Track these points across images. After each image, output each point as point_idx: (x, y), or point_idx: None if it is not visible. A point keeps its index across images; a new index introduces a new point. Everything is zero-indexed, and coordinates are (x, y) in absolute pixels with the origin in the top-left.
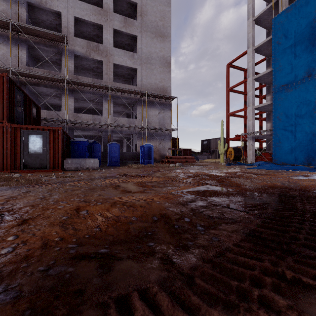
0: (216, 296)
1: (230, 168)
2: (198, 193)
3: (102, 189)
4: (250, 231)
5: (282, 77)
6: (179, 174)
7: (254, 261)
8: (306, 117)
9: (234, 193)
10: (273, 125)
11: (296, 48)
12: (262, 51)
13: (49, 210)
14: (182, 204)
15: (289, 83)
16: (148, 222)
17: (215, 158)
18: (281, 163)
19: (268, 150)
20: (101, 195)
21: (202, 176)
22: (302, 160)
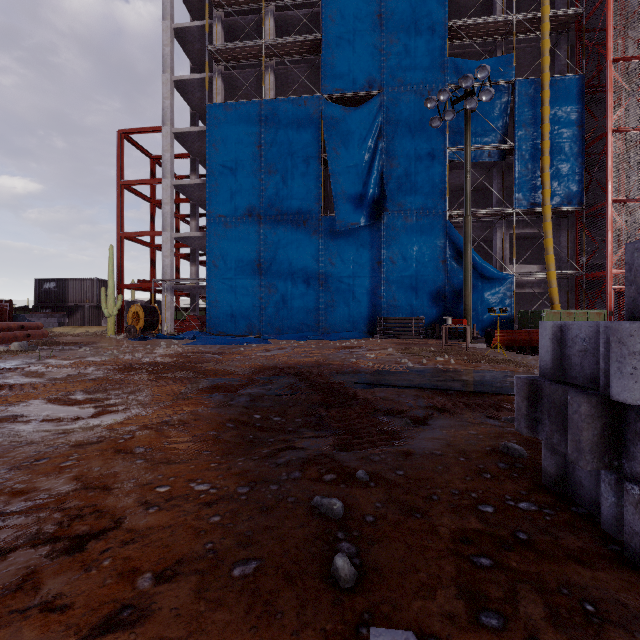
0: (356, 429)
1: (159, 347)
2: (217, 389)
3: (4, 430)
4: (312, 407)
5: (220, 202)
6: (86, 368)
7: (349, 412)
8: (248, 270)
9: (250, 382)
10: (208, 273)
11: (237, 169)
12: (186, 142)
13: (65, 472)
14: (228, 405)
15: (228, 215)
16: (231, 430)
17: (80, 323)
18: (219, 333)
19: (193, 311)
20: (66, 432)
21: (141, 366)
22: (244, 328)
